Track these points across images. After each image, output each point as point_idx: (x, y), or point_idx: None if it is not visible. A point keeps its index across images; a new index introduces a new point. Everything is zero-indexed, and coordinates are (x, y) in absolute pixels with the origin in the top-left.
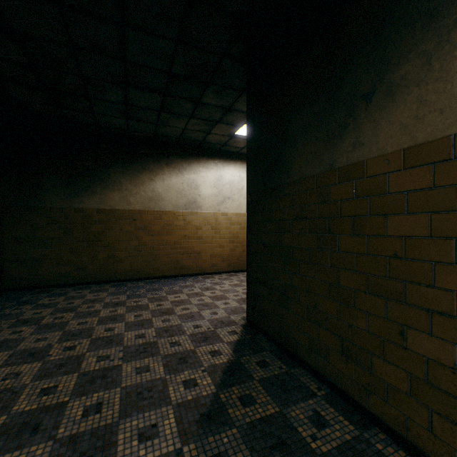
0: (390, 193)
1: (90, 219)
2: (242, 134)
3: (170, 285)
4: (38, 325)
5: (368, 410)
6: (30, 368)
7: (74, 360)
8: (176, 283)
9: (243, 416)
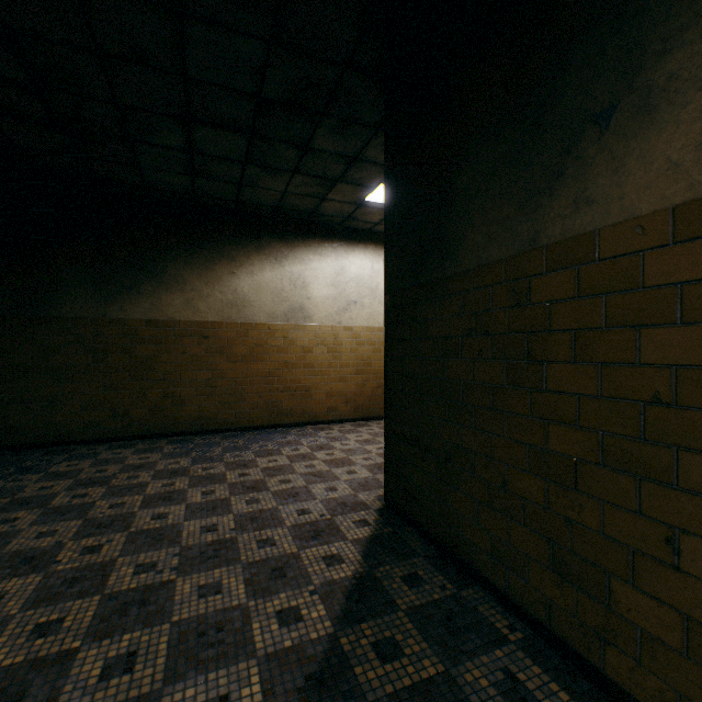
0: (646, 286)
1: (135, 336)
2: (376, 201)
3: (261, 441)
4: (44, 509)
5: (604, 674)
6: (22, 585)
7: (97, 572)
8: (272, 437)
9: (381, 681)
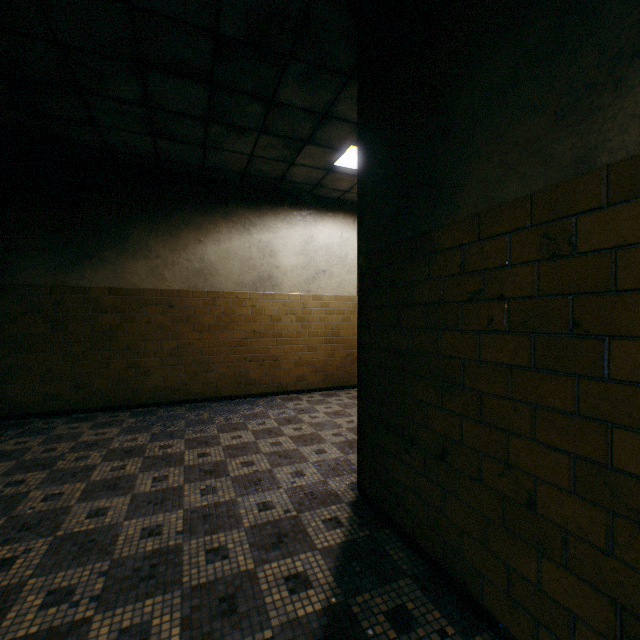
0: None
1: (97, 305)
2: (346, 166)
3: (227, 413)
4: None
5: None
6: None
7: None
8: (238, 409)
9: None
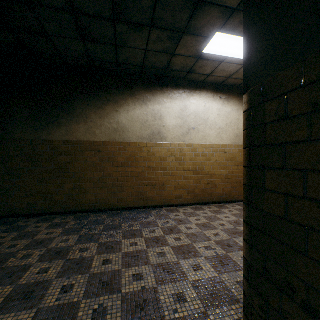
0: None
1: (57, 151)
2: (211, 52)
3: (131, 220)
4: None
5: None
6: None
7: None
8: (138, 217)
9: None
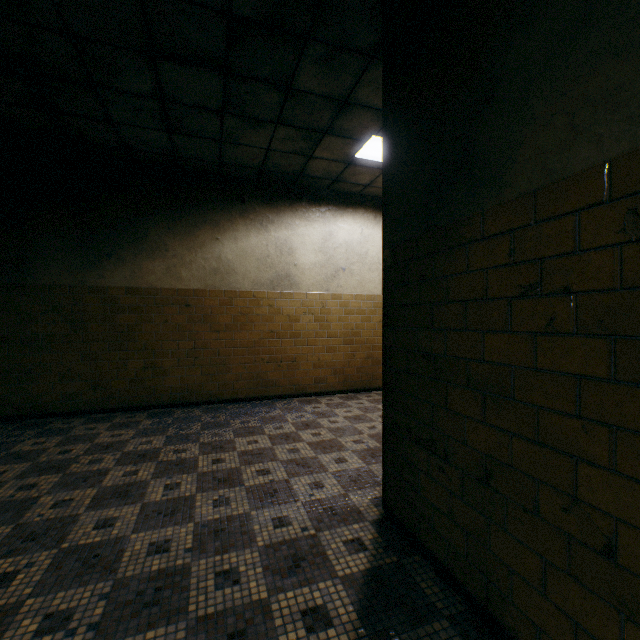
0: None
1: (115, 305)
2: (367, 157)
3: (244, 416)
4: None
5: None
6: None
7: None
8: (255, 412)
9: None
